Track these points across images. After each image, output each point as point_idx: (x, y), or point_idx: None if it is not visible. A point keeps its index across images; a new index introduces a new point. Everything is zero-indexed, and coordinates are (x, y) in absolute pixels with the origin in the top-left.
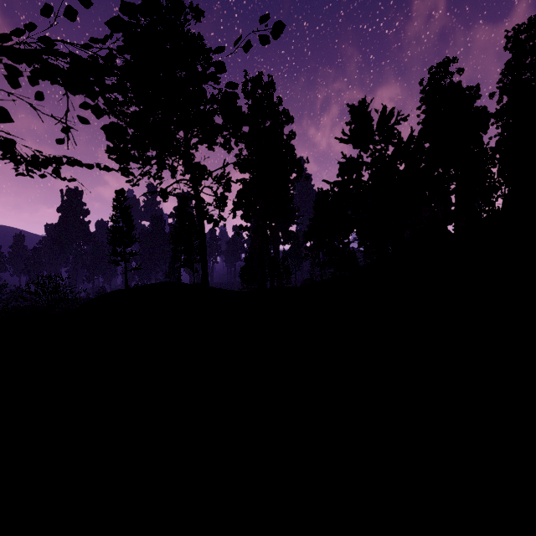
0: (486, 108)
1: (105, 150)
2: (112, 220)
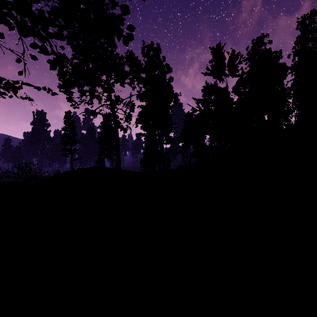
0: (285, 64)
1: (58, 86)
2: (63, 129)
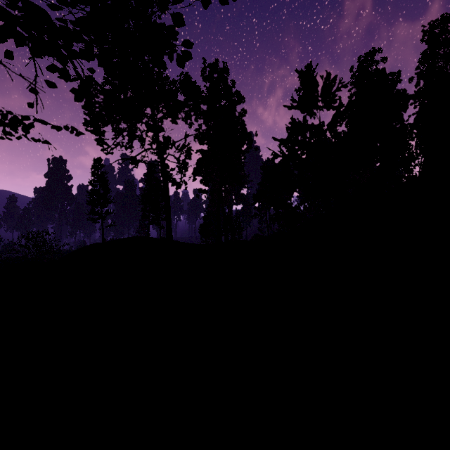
0: (405, 91)
1: (83, 123)
2: (91, 184)
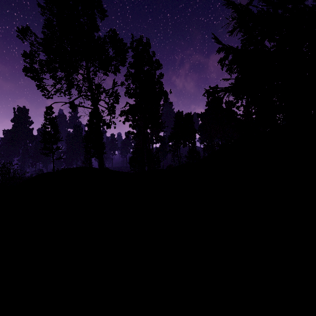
0: None
1: (23, 69)
2: (43, 126)
